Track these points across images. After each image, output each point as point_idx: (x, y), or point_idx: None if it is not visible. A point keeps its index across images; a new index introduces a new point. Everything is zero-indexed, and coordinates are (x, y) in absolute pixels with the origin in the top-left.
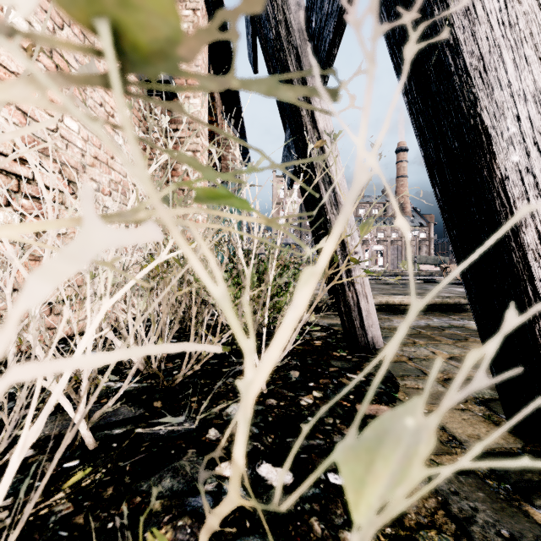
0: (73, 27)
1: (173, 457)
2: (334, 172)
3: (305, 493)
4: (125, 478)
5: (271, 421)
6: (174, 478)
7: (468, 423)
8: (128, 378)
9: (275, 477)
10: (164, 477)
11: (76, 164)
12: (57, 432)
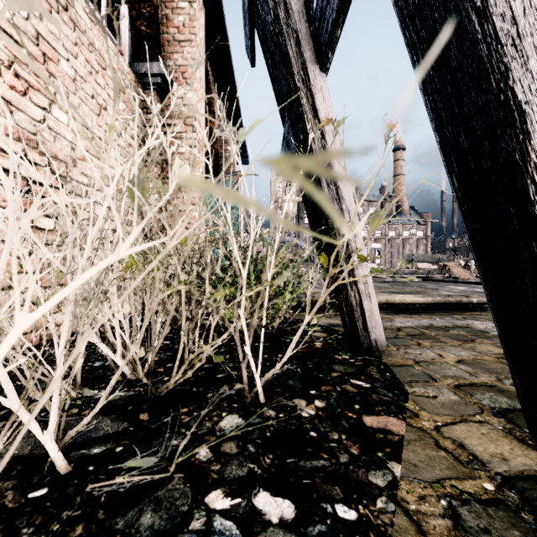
0: (62, 14)
1: (157, 484)
2: (336, 165)
3: (309, 531)
4: (98, 513)
5: (270, 437)
6: (156, 513)
7: (489, 439)
8: (106, 392)
9: (275, 510)
10: (144, 511)
11: (65, 157)
12: (27, 451)
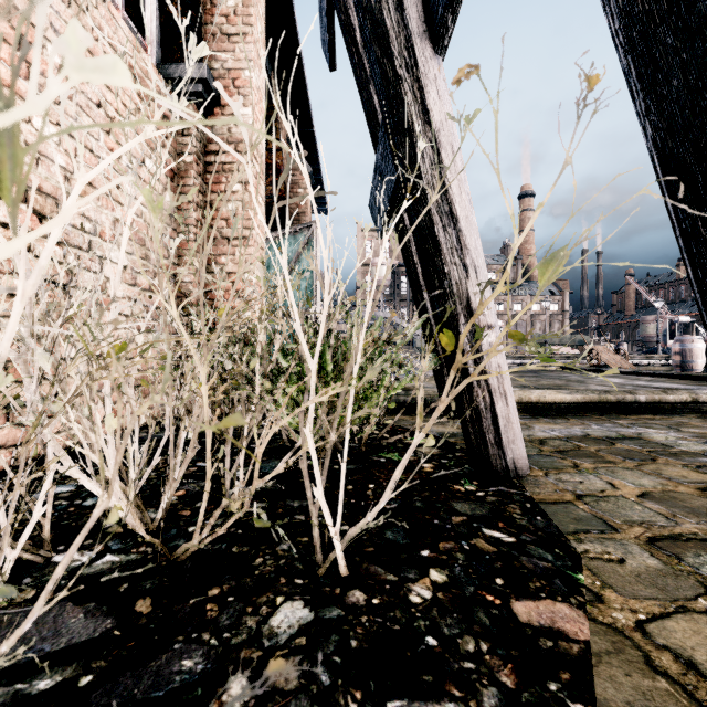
0: None
1: None
2: (456, 197)
3: None
4: None
5: (356, 649)
6: None
7: None
8: (46, 590)
9: None
10: None
11: (55, 190)
12: None
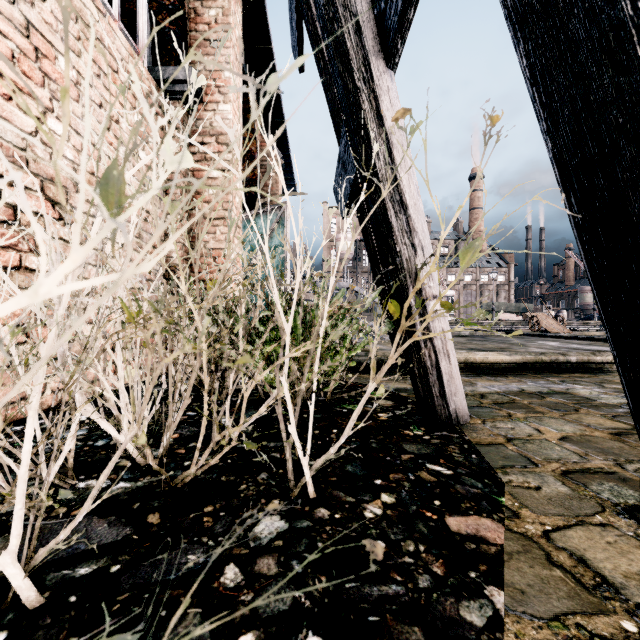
0: None
1: (162, 625)
2: (406, 188)
3: None
4: None
5: (322, 549)
6: None
7: (618, 551)
8: (92, 494)
9: None
10: None
11: (65, 180)
12: None
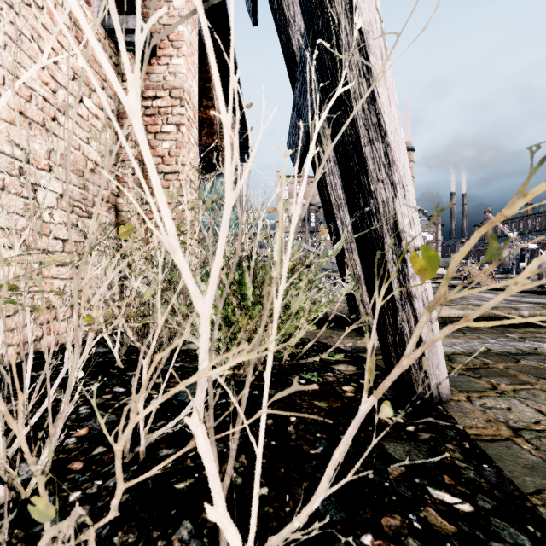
0: None
1: None
2: (385, 108)
3: None
4: None
5: None
6: None
7: None
8: None
9: None
10: None
11: None
12: None
